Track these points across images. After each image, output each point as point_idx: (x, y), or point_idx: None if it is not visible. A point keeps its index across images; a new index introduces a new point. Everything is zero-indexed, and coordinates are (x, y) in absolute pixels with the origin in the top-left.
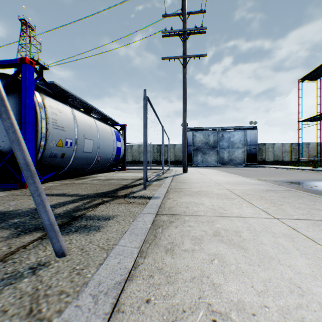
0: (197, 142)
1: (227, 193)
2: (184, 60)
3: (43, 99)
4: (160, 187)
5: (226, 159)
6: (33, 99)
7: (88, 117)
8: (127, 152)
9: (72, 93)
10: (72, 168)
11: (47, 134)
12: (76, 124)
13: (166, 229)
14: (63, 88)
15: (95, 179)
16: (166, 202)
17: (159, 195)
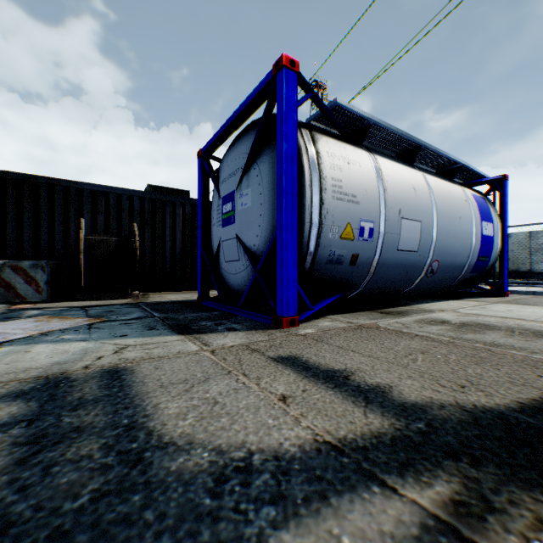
0: None
1: None
2: None
3: (315, 142)
4: None
5: None
6: (294, 140)
7: (409, 170)
8: None
9: (373, 119)
10: (372, 288)
11: (321, 213)
12: (382, 185)
13: None
14: (353, 112)
15: (430, 319)
16: None
17: None
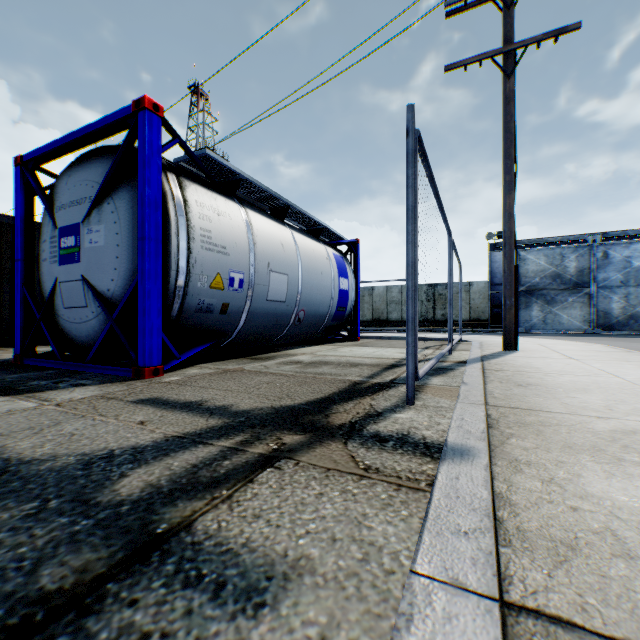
0: (529, 275)
1: None
2: (507, 56)
3: (183, 189)
4: (458, 399)
5: (615, 315)
6: (159, 186)
7: (279, 227)
8: (361, 302)
9: (244, 175)
10: (245, 336)
11: (189, 262)
12: (252, 239)
13: None
14: (224, 165)
15: (290, 361)
16: (510, 486)
17: (465, 439)
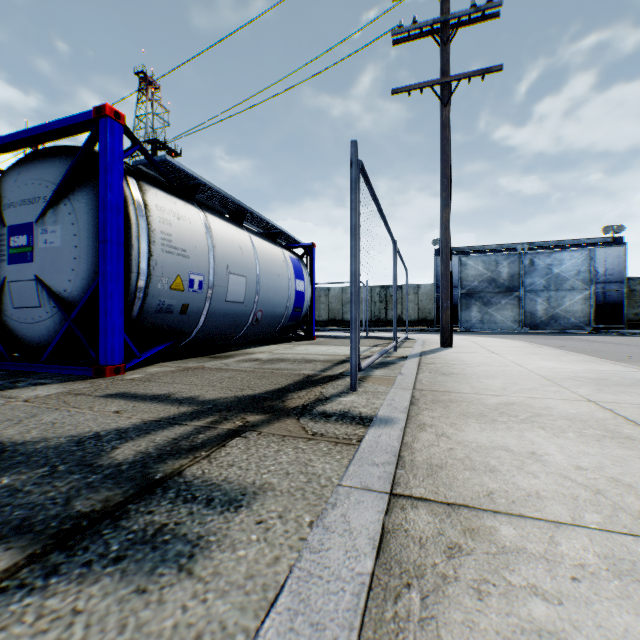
0: (469, 279)
1: (602, 419)
2: (444, 87)
3: (144, 193)
4: (393, 386)
5: (540, 315)
6: (121, 191)
7: (237, 230)
8: (318, 303)
9: (204, 180)
10: (204, 335)
11: (150, 264)
12: (211, 243)
13: (440, 602)
14: (184, 170)
15: (248, 359)
16: (415, 439)
17: (391, 412)
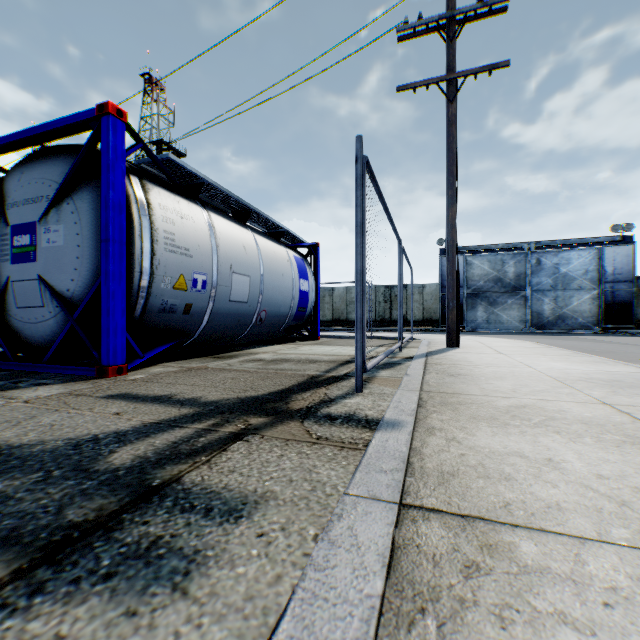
0: (475, 279)
1: (620, 423)
2: (450, 84)
3: (146, 192)
4: (399, 387)
5: (547, 315)
6: (123, 189)
7: (241, 230)
8: (322, 303)
9: (207, 179)
10: (208, 335)
11: (153, 264)
12: (215, 242)
13: (459, 632)
14: (187, 169)
15: (252, 359)
16: (424, 444)
17: (398, 415)
